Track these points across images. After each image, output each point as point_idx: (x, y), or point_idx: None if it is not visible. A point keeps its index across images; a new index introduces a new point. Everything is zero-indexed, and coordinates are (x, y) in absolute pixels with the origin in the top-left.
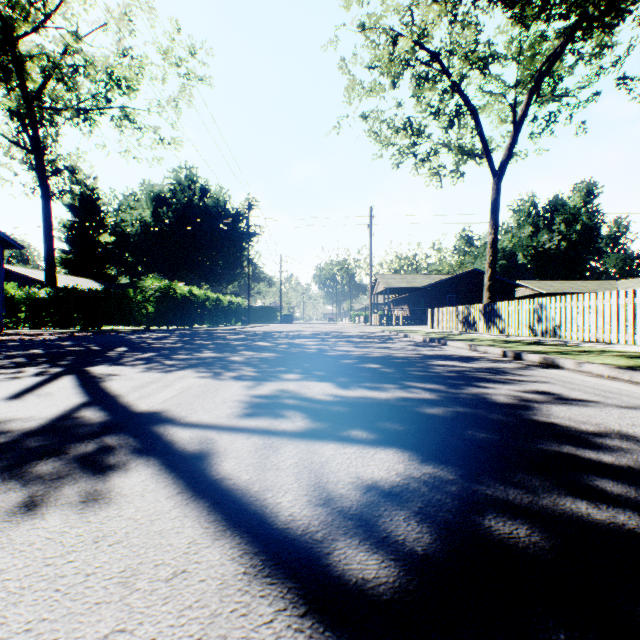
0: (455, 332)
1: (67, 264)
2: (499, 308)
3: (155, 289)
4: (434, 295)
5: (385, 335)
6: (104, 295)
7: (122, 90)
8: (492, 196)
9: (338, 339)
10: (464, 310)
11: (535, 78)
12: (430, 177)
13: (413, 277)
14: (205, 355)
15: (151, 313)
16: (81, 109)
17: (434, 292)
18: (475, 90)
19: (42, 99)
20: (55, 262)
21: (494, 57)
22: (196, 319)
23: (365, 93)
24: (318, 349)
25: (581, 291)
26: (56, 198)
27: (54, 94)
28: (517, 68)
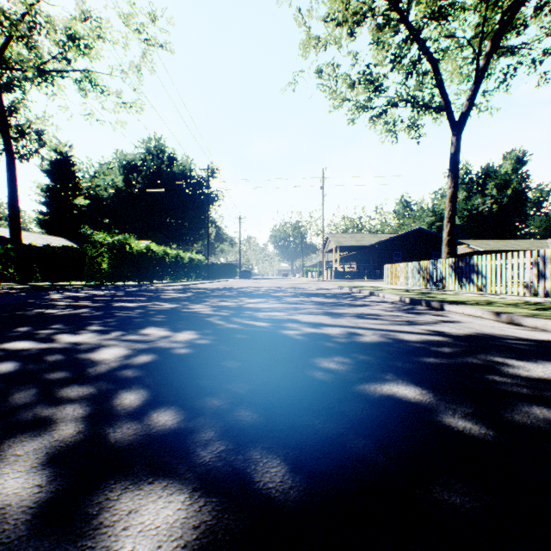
0: (422, 289)
1: (44, 224)
2: (477, 262)
3: (108, 244)
4: (381, 252)
5: (347, 292)
6: (61, 251)
7: (81, 50)
8: (452, 149)
9: (297, 299)
10: (428, 265)
11: (498, 25)
12: (386, 132)
13: (361, 236)
14: (68, 340)
15: (103, 269)
16: (42, 69)
17: (381, 250)
18: (432, 44)
19: (6, 62)
20: (20, 220)
21: (454, 6)
22: (154, 275)
23: (321, 48)
24: (272, 320)
25: (515, 249)
26: (22, 159)
27: (15, 54)
28: (485, 7)
